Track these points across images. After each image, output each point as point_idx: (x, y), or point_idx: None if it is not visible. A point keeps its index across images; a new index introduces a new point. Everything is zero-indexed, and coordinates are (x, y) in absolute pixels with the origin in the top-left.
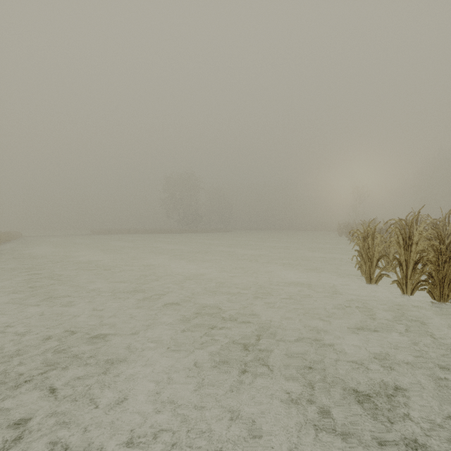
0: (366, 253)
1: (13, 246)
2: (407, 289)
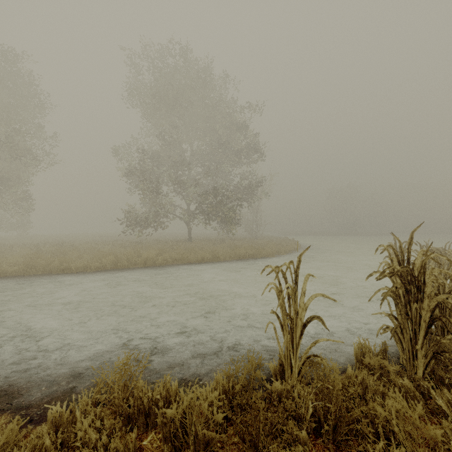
0: None
1: None
2: None
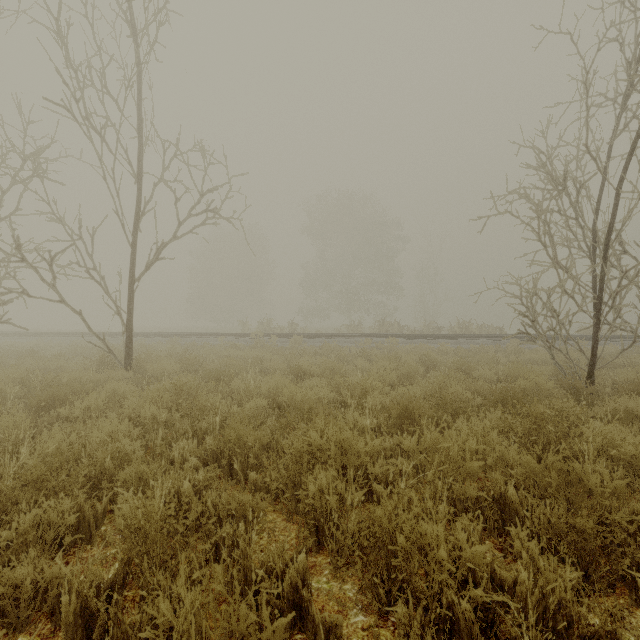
0: None
1: None
2: None
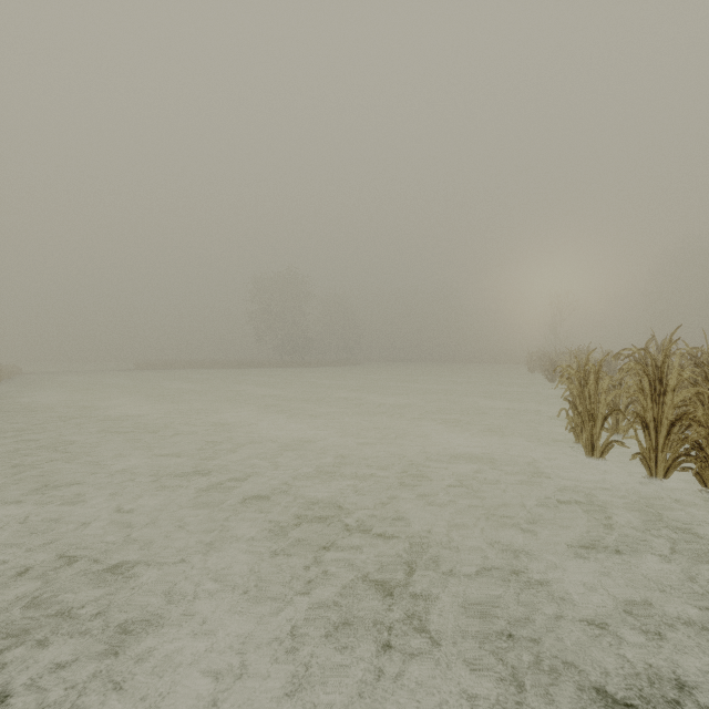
0: (585, 405)
1: (2, 391)
2: (658, 468)
